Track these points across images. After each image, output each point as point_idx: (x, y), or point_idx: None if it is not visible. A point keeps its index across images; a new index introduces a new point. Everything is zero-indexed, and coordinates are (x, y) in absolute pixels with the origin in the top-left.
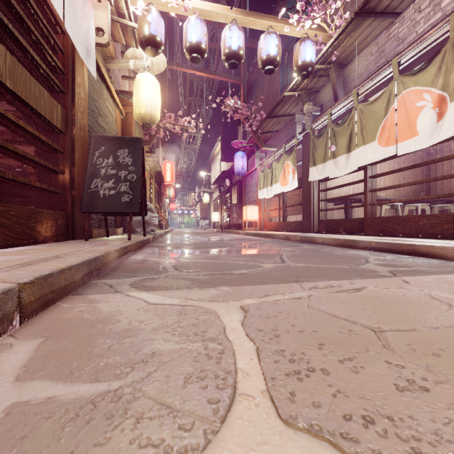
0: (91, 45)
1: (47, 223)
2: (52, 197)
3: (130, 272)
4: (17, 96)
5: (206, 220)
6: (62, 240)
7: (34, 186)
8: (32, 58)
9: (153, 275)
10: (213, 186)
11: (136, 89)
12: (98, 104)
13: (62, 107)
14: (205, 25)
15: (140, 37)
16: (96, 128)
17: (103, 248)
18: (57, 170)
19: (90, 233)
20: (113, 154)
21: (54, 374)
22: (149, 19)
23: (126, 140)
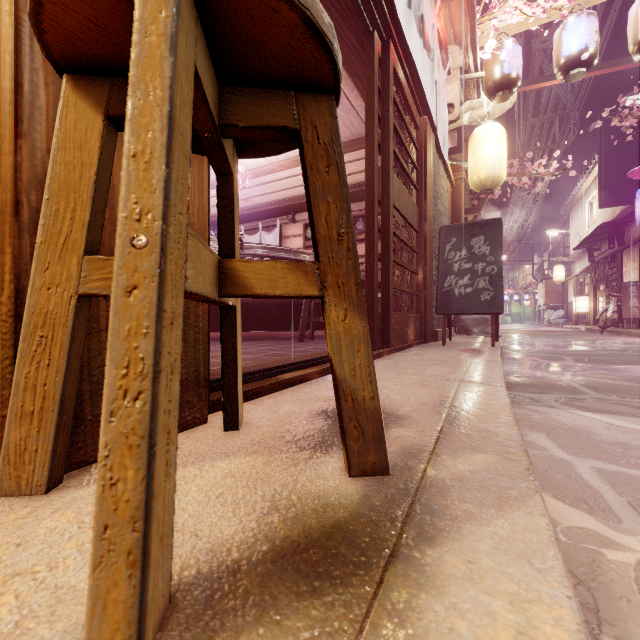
0: (445, 130)
1: (411, 327)
2: (407, 299)
3: (532, 387)
4: (398, 212)
5: (559, 311)
6: (419, 344)
7: (403, 292)
8: (403, 171)
9: (571, 395)
10: (573, 252)
11: (473, 150)
12: (437, 187)
13: (417, 206)
14: (595, 17)
15: (488, 85)
16: (436, 214)
17: (488, 357)
18: (415, 272)
19: (435, 335)
20: (465, 245)
21: (597, 458)
22: (501, 57)
23: (480, 224)
